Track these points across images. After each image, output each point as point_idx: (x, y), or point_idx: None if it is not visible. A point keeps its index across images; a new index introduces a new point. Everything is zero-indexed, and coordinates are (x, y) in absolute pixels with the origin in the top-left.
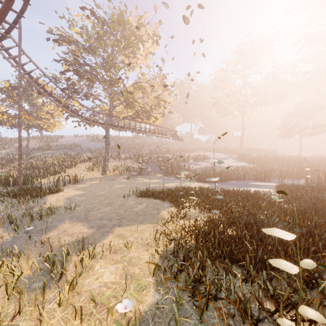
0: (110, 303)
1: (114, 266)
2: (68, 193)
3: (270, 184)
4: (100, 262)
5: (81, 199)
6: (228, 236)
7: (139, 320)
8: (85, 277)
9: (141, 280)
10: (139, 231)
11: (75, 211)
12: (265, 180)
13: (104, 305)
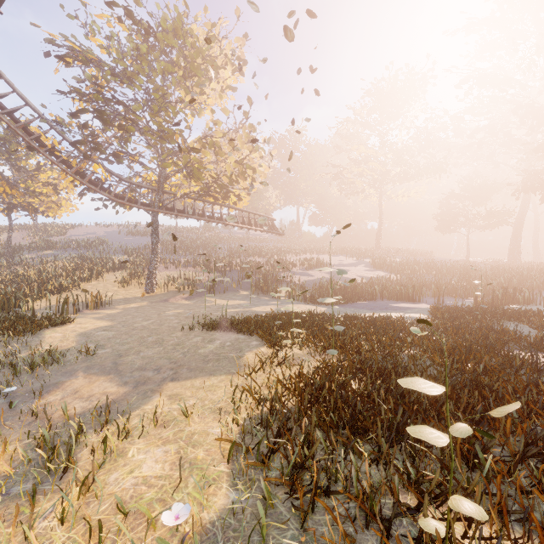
0: (152, 511)
1: (162, 448)
2: (84, 325)
3: (422, 305)
4: (138, 442)
5: (107, 335)
6: (352, 391)
7: (202, 536)
8: (110, 471)
9: (207, 471)
10: (208, 388)
11: (96, 357)
12: (413, 300)
13: (142, 516)
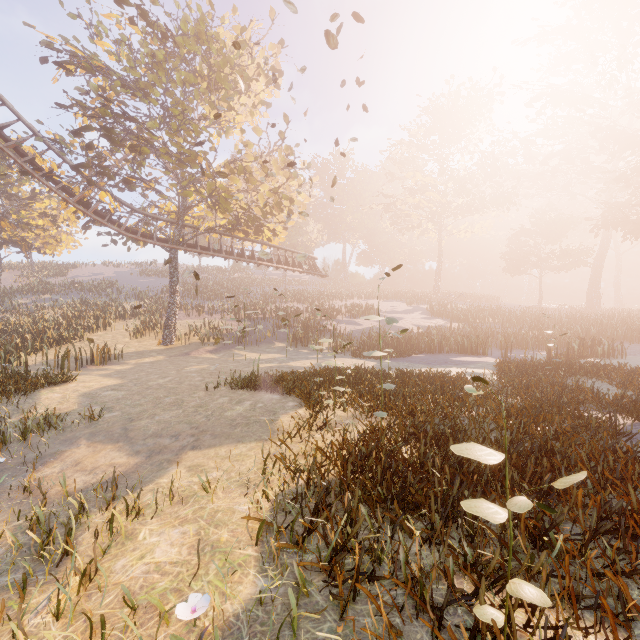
0: (166, 604)
1: (179, 529)
2: (88, 383)
3: (487, 359)
4: (150, 522)
5: (115, 396)
6: (404, 459)
7: (224, 631)
8: (116, 556)
9: (232, 555)
10: (235, 457)
11: (102, 421)
12: (477, 353)
13: (154, 610)
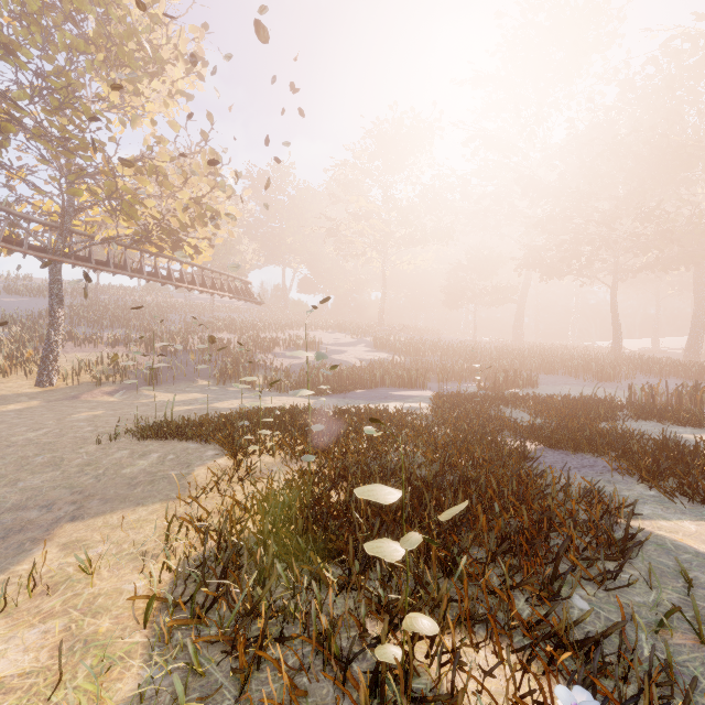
0: None
1: (38, 628)
2: None
3: (425, 393)
4: None
5: None
6: (330, 504)
7: None
8: None
9: (112, 647)
10: (130, 525)
11: None
12: (417, 386)
13: None
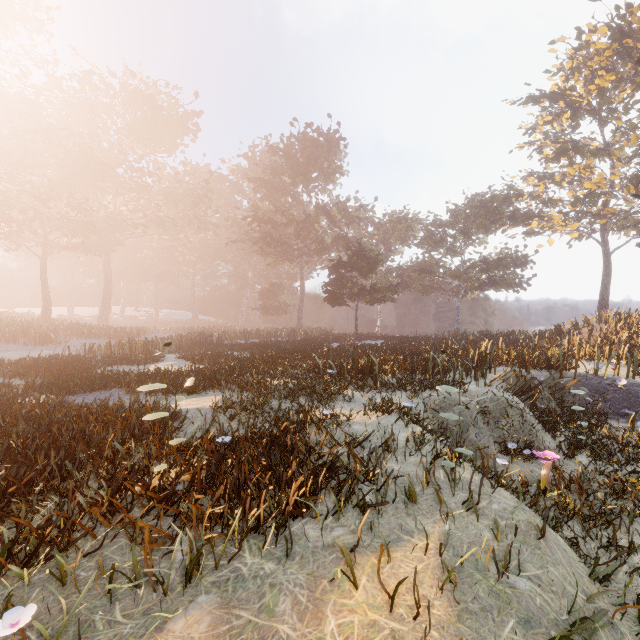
0: None
1: None
2: None
3: None
4: None
5: None
6: None
7: None
8: None
9: None
10: None
11: None
12: None
13: None
